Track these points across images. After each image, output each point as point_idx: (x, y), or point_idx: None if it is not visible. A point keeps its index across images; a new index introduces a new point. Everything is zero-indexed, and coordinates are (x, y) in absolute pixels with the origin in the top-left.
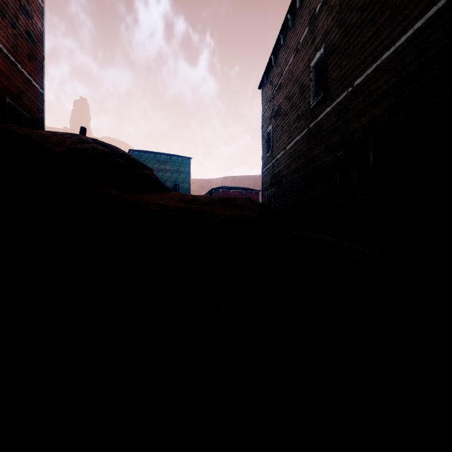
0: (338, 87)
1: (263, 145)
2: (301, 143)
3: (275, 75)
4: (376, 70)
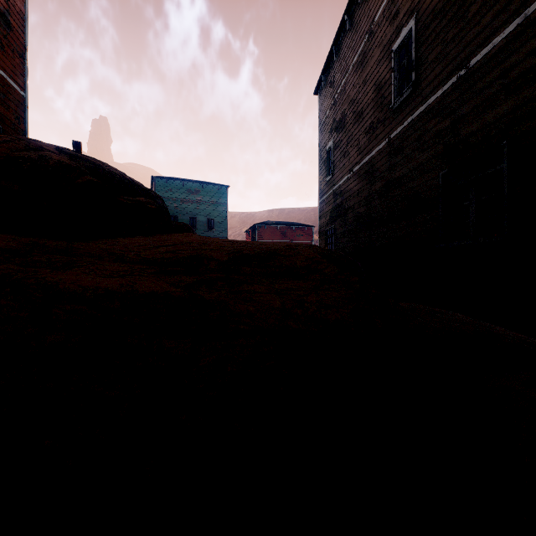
0: (440, 72)
1: (321, 168)
2: (376, 160)
3: (337, 74)
4: (514, 34)
